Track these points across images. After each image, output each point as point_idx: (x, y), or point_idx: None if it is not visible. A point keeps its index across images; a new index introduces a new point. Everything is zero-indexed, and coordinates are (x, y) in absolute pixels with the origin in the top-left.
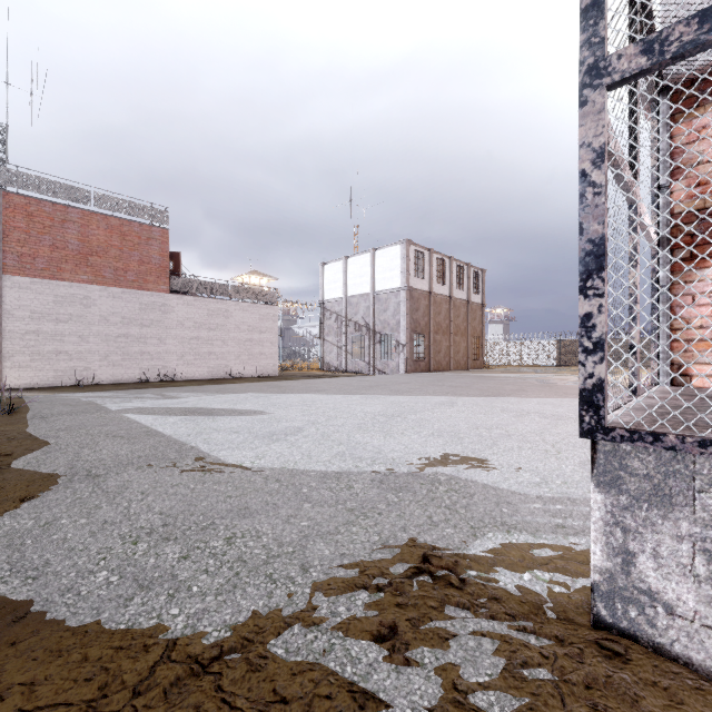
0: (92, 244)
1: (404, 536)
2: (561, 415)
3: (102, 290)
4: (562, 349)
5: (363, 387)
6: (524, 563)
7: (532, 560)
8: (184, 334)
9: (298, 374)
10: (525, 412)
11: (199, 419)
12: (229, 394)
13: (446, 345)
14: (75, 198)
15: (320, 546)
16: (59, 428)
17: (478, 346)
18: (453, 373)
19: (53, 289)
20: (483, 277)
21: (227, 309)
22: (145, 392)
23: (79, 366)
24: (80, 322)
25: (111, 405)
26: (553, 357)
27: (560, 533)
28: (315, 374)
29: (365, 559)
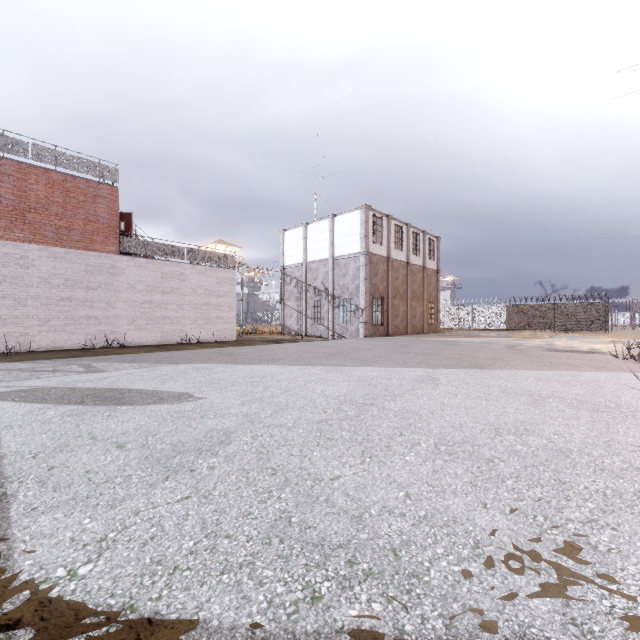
0: (30, 199)
1: None
2: (590, 401)
3: (42, 250)
4: (511, 314)
5: (323, 355)
6: None
7: None
8: (135, 297)
9: (257, 338)
10: (537, 395)
11: (90, 413)
12: (168, 365)
13: (403, 309)
14: (10, 149)
15: None
16: None
17: (434, 311)
18: (412, 337)
19: None
20: (438, 244)
21: (182, 272)
22: (73, 362)
23: (15, 332)
24: (16, 283)
25: (4, 384)
26: (503, 321)
27: None
28: (274, 338)
29: None
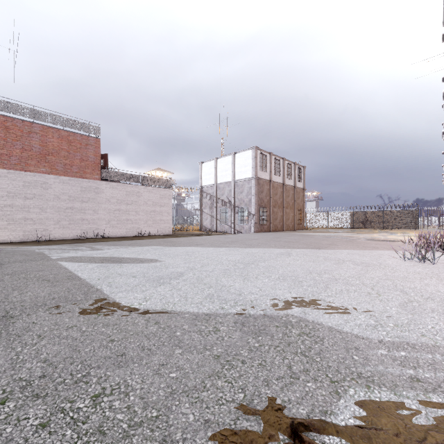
0: (49, 147)
1: (268, 393)
2: (367, 263)
3: (56, 178)
4: (354, 217)
5: (227, 242)
6: (401, 438)
7: (407, 433)
8: (110, 207)
9: (185, 233)
10: (341, 260)
11: (110, 266)
12: (137, 247)
13: (280, 214)
14: (37, 117)
15: (185, 408)
16: (7, 273)
17: (301, 215)
18: (285, 232)
19: (23, 177)
20: (304, 171)
21: (139, 191)
22: (81, 245)
23: (40, 228)
24: (41, 199)
25: (53, 255)
26: (348, 222)
27: (418, 389)
28: (196, 233)
29: (230, 429)
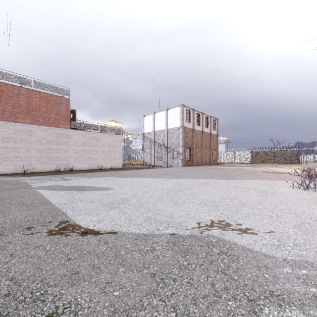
0: (33, 105)
1: (196, 313)
2: (266, 190)
3: (37, 127)
4: (253, 155)
5: (162, 174)
6: None
7: None
8: (77, 148)
9: (132, 167)
10: (246, 188)
11: (75, 193)
12: (96, 178)
13: (200, 153)
14: (24, 83)
15: None
16: None
17: (215, 154)
18: (204, 166)
19: (13, 127)
20: (217, 122)
21: (98, 137)
22: (55, 176)
23: (26, 163)
24: (27, 142)
25: (34, 184)
26: (249, 159)
27: None
28: (139, 167)
29: None
